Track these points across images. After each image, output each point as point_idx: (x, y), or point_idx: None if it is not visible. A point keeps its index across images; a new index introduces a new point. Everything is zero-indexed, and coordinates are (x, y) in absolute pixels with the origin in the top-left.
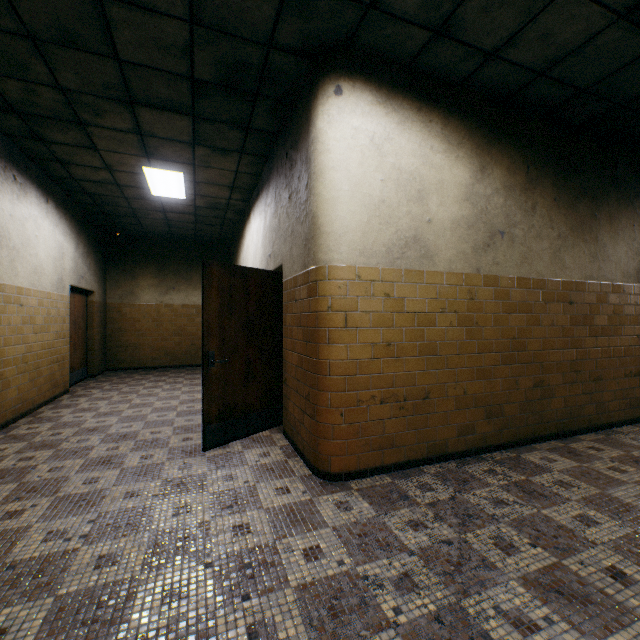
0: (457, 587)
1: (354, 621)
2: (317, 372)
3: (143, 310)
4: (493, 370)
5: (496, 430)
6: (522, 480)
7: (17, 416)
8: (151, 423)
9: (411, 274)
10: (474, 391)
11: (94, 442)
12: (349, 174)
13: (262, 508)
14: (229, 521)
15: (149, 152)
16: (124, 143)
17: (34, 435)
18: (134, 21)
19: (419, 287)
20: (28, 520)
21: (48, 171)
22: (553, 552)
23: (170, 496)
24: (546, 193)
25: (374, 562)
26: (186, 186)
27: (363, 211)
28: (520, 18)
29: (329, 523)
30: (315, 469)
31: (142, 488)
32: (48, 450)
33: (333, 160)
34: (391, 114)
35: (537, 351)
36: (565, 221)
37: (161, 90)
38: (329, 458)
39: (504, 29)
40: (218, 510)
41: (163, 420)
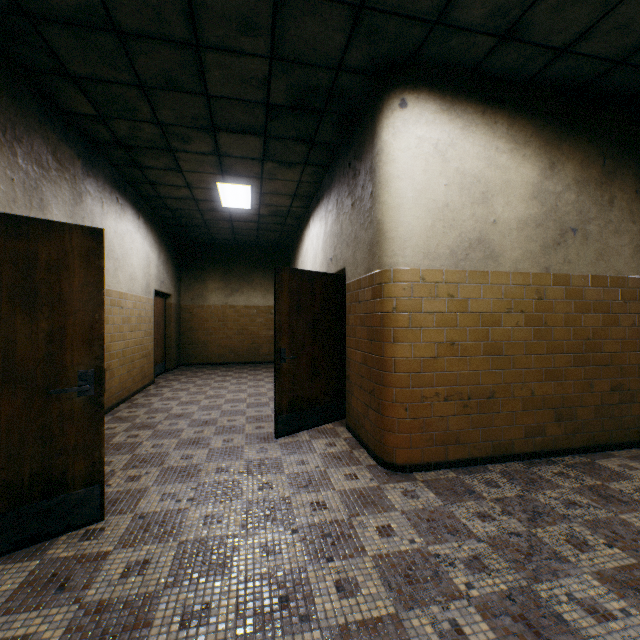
0: (528, 573)
1: (429, 589)
2: (382, 369)
3: (211, 311)
4: (564, 372)
5: (567, 434)
6: (597, 485)
7: (119, 401)
8: (226, 412)
9: (475, 275)
10: (542, 392)
11: (182, 426)
12: (413, 182)
13: (334, 490)
14: (307, 498)
15: (224, 170)
16: (204, 164)
17: (134, 417)
18: (224, 63)
19: (483, 288)
20: (145, 483)
21: (140, 192)
22: (632, 554)
23: (253, 474)
24: (626, 185)
25: (443, 544)
26: (252, 197)
27: (427, 216)
28: (595, 12)
29: (398, 507)
30: (380, 460)
31: (229, 466)
32: (148, 430)
33: (398, 169)
34: (455, 120)
35: (615, 353)
36: None
37: (240, 117)
38: (394, 450)
39: (577, 25)
40: (296, 488)
41: (236, 410)
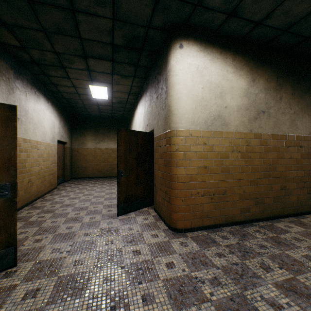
0: (241, 285)
1: (191, 297)
2: (171, 180)
3: (88, 151)
4: (259, 181)
5: (260, 211)
6: (274, 236)
7: (36, 198)
8: (93, 203)
9: (217, 133)
10: (249, 191)
11: (69, 210)
12: (186, 86)
13: (145, 243)
14: (131, 248)
15: (92, 78)
16: (81, 75)
17: (43, 207)
18: (88, 20)
19: (221, 139)
20: (44, 243)
21: (48, 89)
22: (291, 272)
23: (104, 236)
24: (287, 91)
25: (199, 271)
26: (108, 93)
27: (193, 103)
28: (273, 4)
29: (177, 252)
30: (170, 226)
31: (91, 232)
32: (50, 213)
33: (178, 79)
34: (207, 56)
35: (282, 171)
36: (298, 105)
37: (98, 50)
38: (176, 221)
39: (265, 10)
40: (125, 243)
41: (98, 201)
